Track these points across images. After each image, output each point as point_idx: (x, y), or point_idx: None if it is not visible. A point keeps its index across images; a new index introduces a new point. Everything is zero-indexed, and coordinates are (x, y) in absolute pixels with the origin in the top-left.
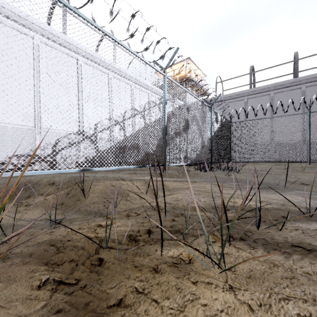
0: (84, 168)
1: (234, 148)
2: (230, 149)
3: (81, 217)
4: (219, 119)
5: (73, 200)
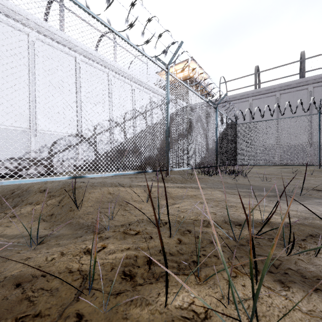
0: (76, 174)
1: (240, 151)
2: (235, 152)
3: (71, 233)
4: (224, 120)
5: (65, 210)
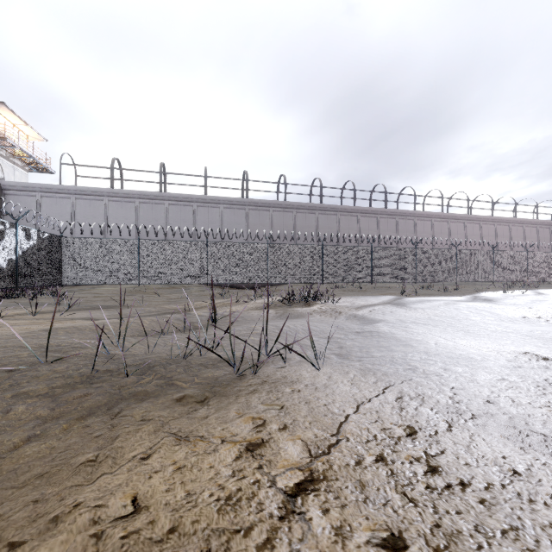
0: None
1: (66, 269)
2: (59, 270)
3: None
4: (35, 235)
5: None
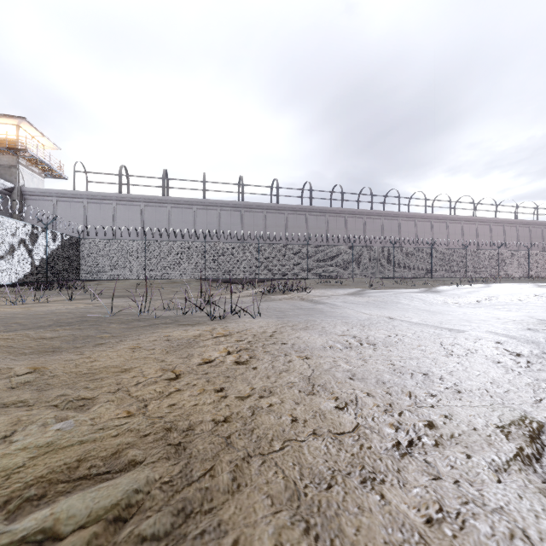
0: None
1: (84, 266)
2: (78, 267)
3: None
4: (59, 237)
5: None
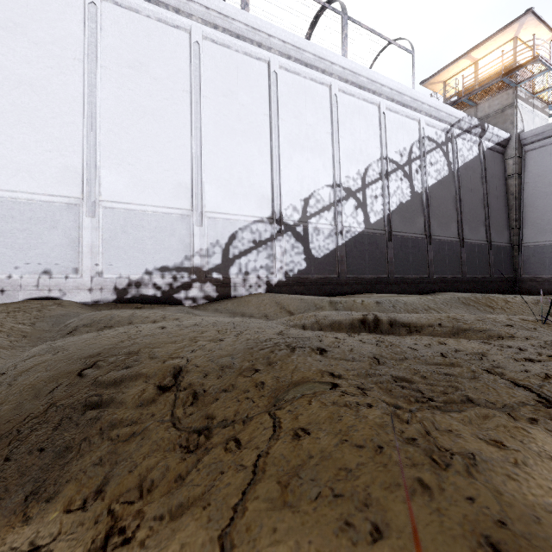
0: None
1: None
2: None
3: None
4: None
5: None
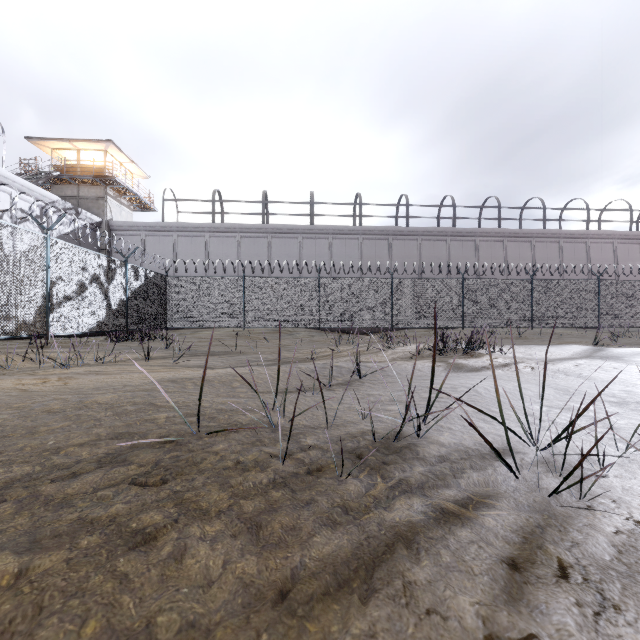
0: None
1: (171, 311)
2: (164, 312)
3: None
4: (142, 274)
5: None
